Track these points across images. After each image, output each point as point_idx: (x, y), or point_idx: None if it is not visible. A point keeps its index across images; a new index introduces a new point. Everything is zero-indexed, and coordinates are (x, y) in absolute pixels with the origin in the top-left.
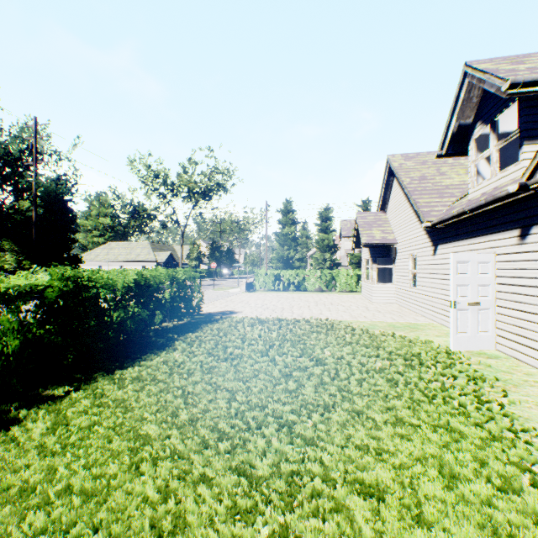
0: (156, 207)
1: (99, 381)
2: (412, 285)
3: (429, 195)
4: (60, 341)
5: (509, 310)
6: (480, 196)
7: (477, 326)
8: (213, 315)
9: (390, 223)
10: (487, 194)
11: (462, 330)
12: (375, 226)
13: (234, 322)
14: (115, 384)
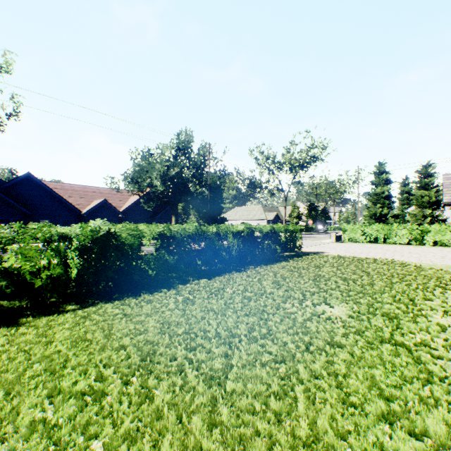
0: (267, 181)
1: (263, 266)
2: None
3: None
4: (247, 251)
5: None
6: None
7: None
8: (308, 253)
9: None
10: None
11: None
12: None
13: (321, 256)
14: (269, 267)
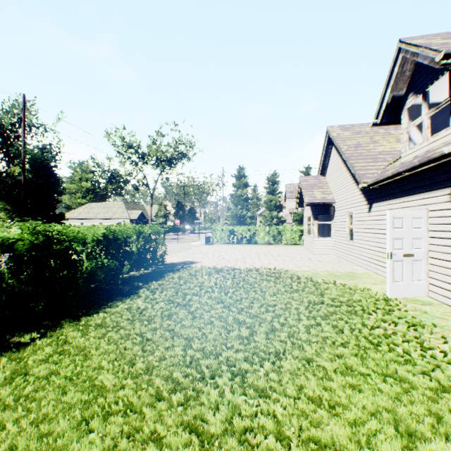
0: (129, 172)
1: (65, 327)
2: (348, 238)
3: (364, 160)
4: (31, 290)
5: (441, 261)
6: (412, 159)
7: (411, 275)
8: (175, 265)
9: (329, 185)
10: (419, 157)
11: (398, 279)
12: (316, 188)
13: (193, 271)
14: (79, 331)
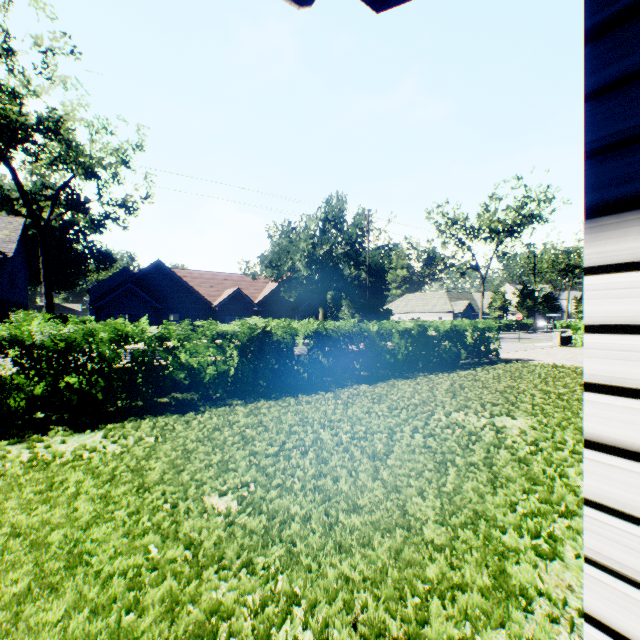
0: (453, 255)
1: (438, 374)
2: None
3: None
4: (418, 355)
5: None
6: None
7: None
8: (508, 360)
9: None
10: None
11: None
12: None
13: (526, 364)
14: (446, 376)
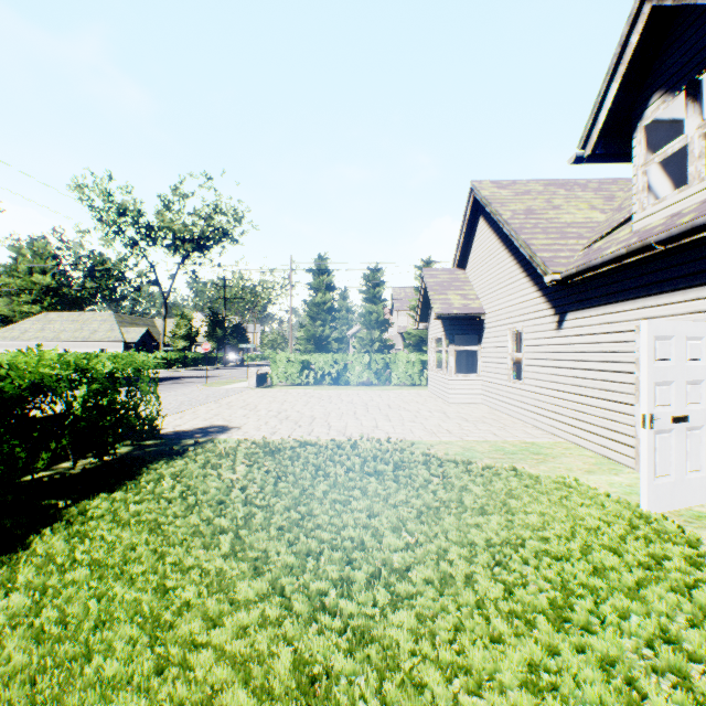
0: (122, 258)
1: None
2: (512, 377)
3: (545, 235)
4: None
5: None
6: (669, 219)
7: (684, 461)
8: (182, 437)
9: (473, 284)
10: (692, 212)
11: (663, 472)
12: (452, 289)
13: (216, 454)
14: None
